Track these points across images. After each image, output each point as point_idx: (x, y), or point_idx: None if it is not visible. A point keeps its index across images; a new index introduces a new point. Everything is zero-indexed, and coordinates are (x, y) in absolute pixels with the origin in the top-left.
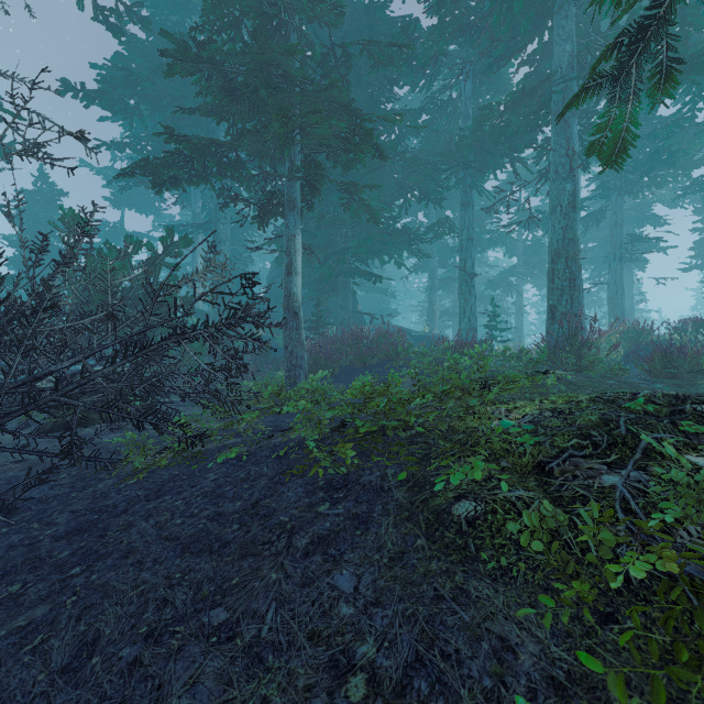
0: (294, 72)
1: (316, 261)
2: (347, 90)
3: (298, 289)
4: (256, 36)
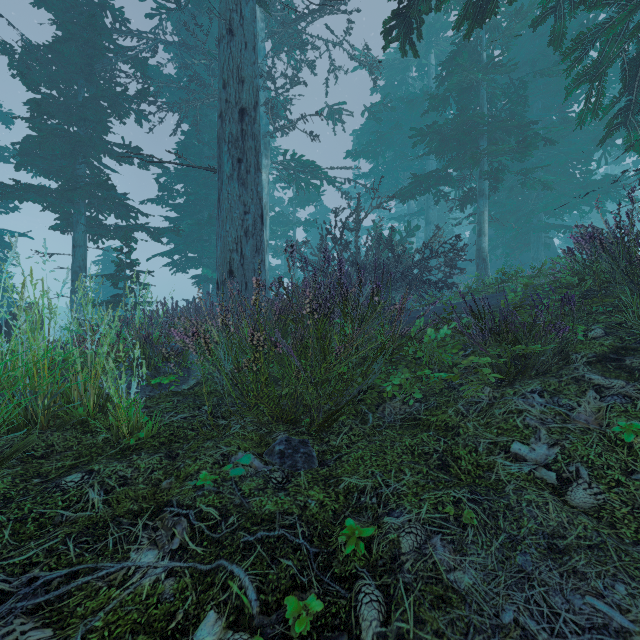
0: (481, 122)
1: (507, 224)
2: (517, 117)
3: (485, 245)
4: (459, 109)
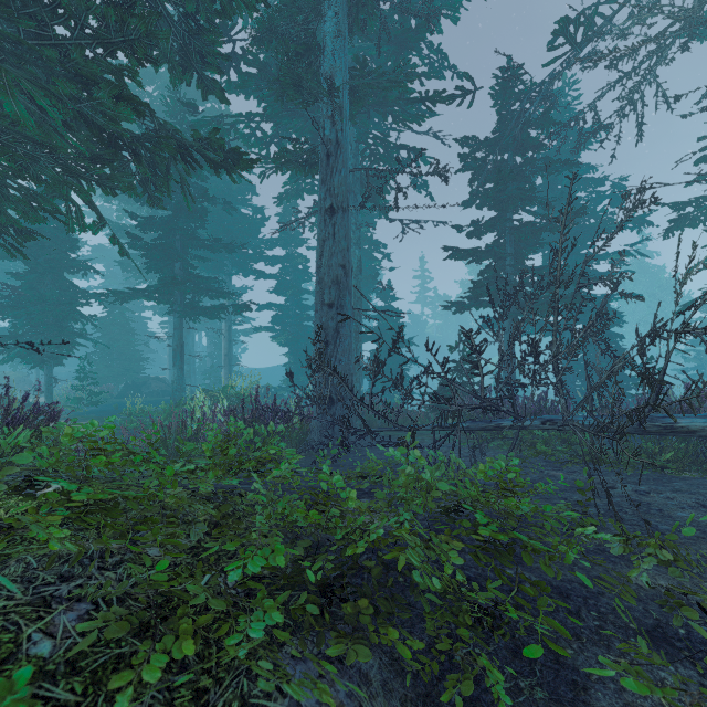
0: None
1: None
2: None
3: None
4: None
